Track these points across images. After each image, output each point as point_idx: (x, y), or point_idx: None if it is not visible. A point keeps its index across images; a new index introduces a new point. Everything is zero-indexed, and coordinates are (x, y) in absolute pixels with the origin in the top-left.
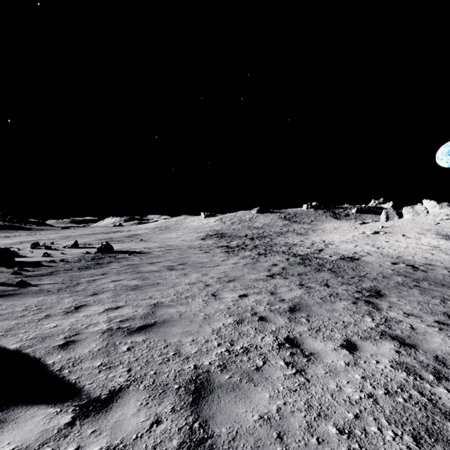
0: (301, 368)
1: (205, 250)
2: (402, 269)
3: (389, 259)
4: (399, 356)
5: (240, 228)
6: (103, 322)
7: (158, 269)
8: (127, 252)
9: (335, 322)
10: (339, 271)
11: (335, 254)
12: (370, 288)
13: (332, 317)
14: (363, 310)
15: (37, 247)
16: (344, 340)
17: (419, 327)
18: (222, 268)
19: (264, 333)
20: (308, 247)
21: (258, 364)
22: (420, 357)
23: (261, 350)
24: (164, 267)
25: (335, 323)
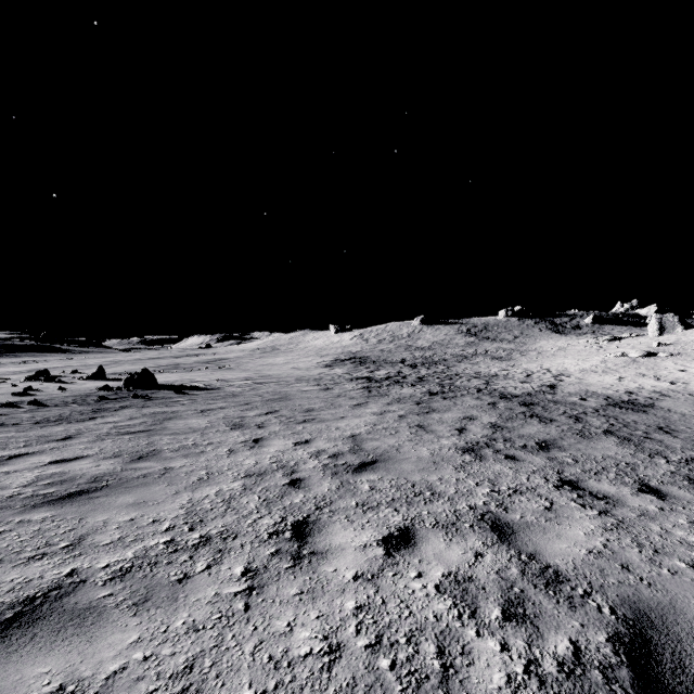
0: None
1: (326, 385)
2: None
3: None
4: None
5: (392, 348)
6: None
7: (206, 426)
8: (179, 386)
9: None
10: (636, 436)
11: (589, 395)
12: None
13: None
14: None
15: (34, 378)
16: None
17: None
18: (350, 424)
19: None
20: (523, 381)
21: None
22: None
23: None
24: (223, 420)
25: None
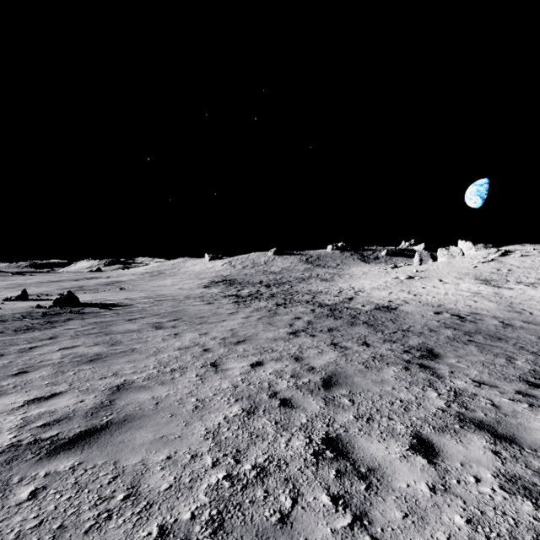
0: (360, 508)
1: (208, 301)
2: (448, 320)
3: (430, 308)
4: (503, 462)
5: (253, 273)
6: (8, 430)
7: (138, 328)
8: (99, 304)
9: (389, 402)
10: (377, 324)
11: (368, 304)
12: (420, 346)
13: (383, 393)
14: (420, 379)
15: None
16: (412, 436)
17: (502, 403)
18: (229, 324)
19: (289, 431)
20: (335, 296)
21: (283, 507)
22: (532, 462)
23: (287, 470)
24: (147, 325)
25: (390, 404)
